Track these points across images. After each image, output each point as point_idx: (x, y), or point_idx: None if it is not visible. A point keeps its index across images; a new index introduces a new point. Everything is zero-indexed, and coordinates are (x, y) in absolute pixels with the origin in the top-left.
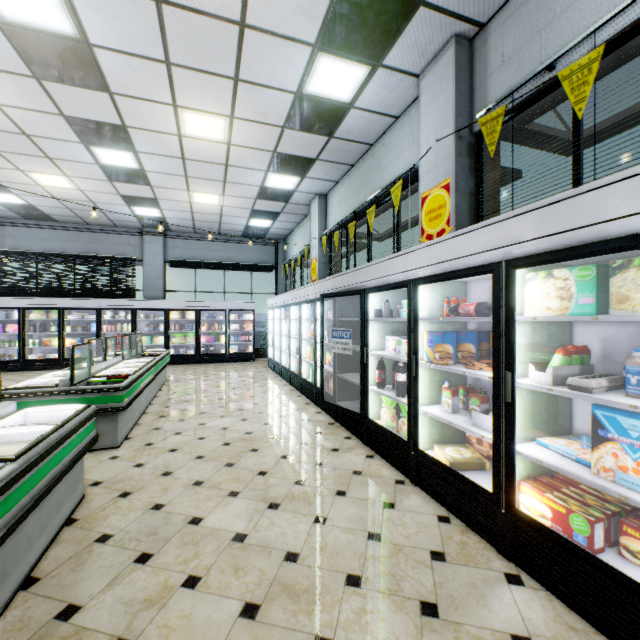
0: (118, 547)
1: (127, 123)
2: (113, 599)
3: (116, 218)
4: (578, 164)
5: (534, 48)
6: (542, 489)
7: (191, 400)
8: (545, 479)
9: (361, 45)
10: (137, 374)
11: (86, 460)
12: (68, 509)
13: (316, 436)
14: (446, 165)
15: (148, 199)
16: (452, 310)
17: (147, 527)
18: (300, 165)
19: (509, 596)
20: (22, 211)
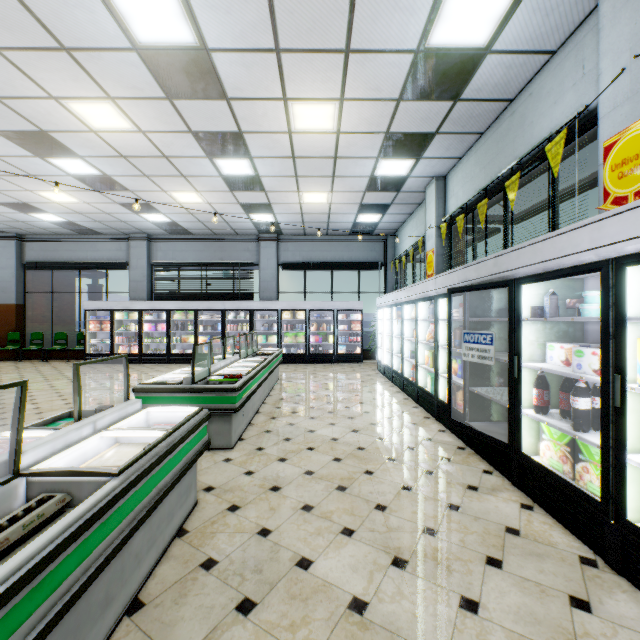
0: (221, 581)
1: (243, 129)
2: None
3: (237, 227)
4: None
5: None
6: None
7: (300, 402)
8: None
9: None
10: (250, 374)
11: (203, 459)
12: (180, 518)
13: (443, 463)
14: None
15: (263, 205)
16: None
17: (252, 559)
18: (416, 144)
19: None
20: (168, 228)
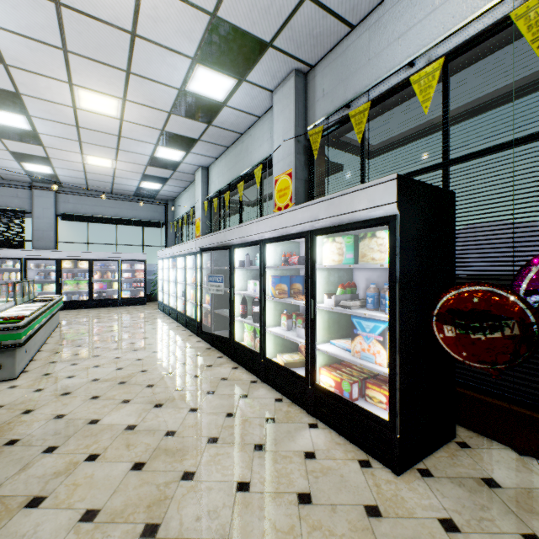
0: (26, 446)
1: (21, 91)
2: (27, 476)
3: (3, 171)
4: (363, 170)
5: (340, 91)
6: (331, 370)
7: (85, 338)
8: (335, 365)
9: (229, 64)
10: (33, 315)
11: None
12: None
13: (195, 358)
14: (290, 159)
15: (40, 157)
16: (285, 261)
17: (51, 430)
18: (185, 143)
19: (308, 434)
20: None
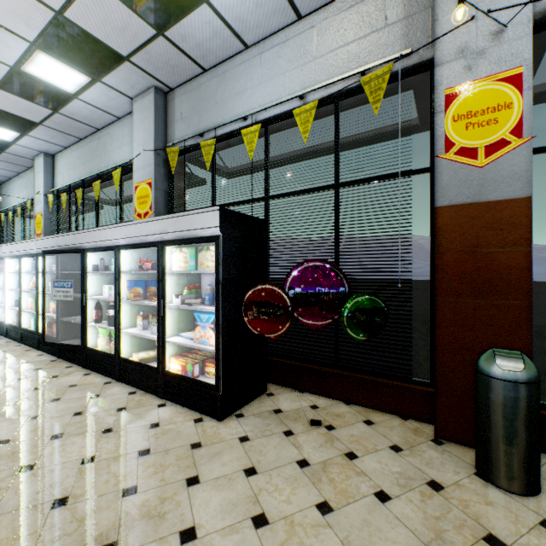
0: None
1: None
2: None
3: None
4: (214, 191)
5: (196, 120)
6: (179, 358)
7: None
8: (184, 354)
9: (81, 62)
10: None
11: None
12: None
13: (36, 371)
14: (150, 169)
15: None
16: (140, 267)
17: None
18: (20, 123)
19: (156, 412)
20: None
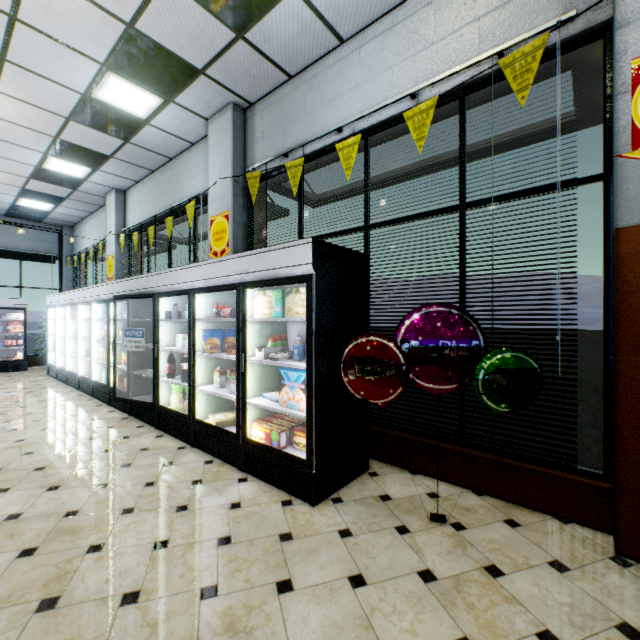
0: None
1: None
2: None
3: None
4: (301, 222)
5: (279, 137)
6: (263, 423)
7: None
8: (268, 418)
9: (152, 81)
10: None
11: None
12: None
13: (107, 430)
14: (227, 200)
15: None
16: (217, 313)
17: None
18: (91, 157)
19: (237, 488)
20: None
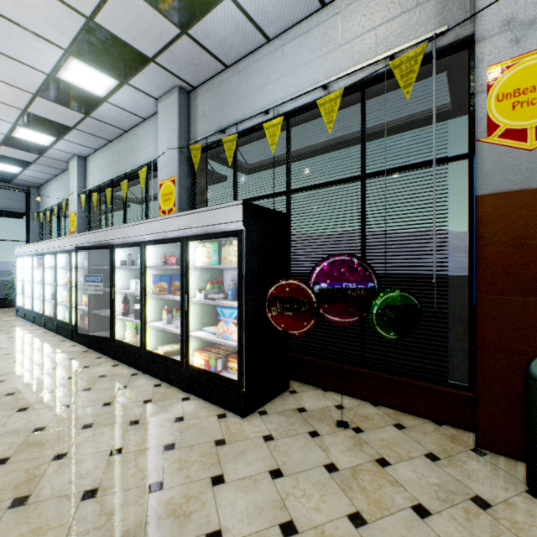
0: None
1: None
2: None
3: None
4: (235, 187)
5: (217, 116)
6: (203, 352)
7: None
8: (207, 348)
9: (109, 66)
10: None
11: None
12: None
13: (69, 361)
14: (174, 167)
15: None
16: (165, 262)
17: None
18: (56, 128)
19: (181, 405)
20: None
